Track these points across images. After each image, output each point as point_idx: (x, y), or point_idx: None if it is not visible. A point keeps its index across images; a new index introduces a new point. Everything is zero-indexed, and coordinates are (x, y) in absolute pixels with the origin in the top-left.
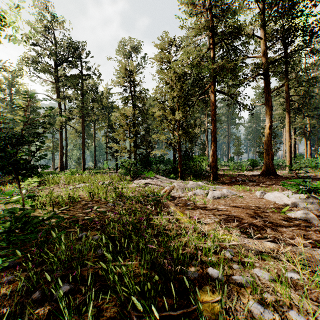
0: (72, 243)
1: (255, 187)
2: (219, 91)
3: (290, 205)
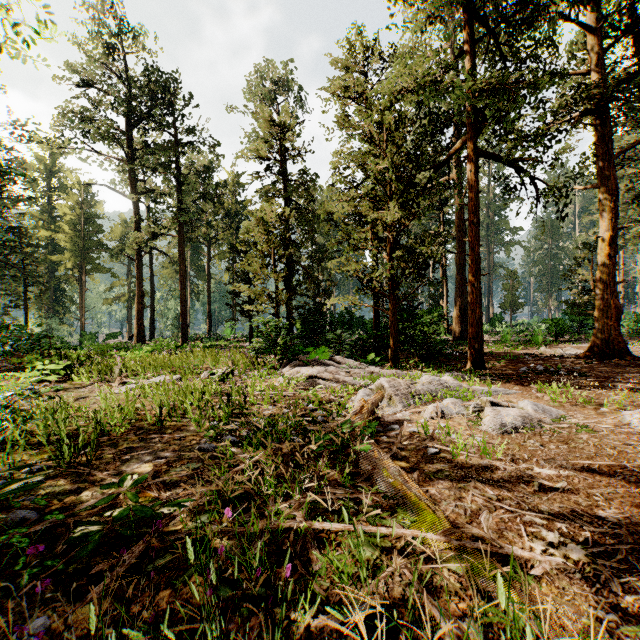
0: None
1: (597, 393)
2: (487, 153)
3: None
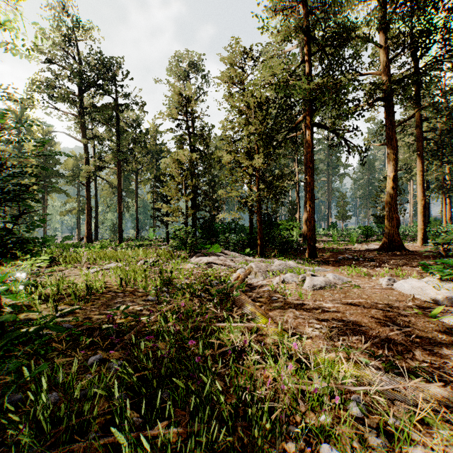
0: (73, 377)
1: (375, 270)
2: (318, 124)
3: (441, 303)
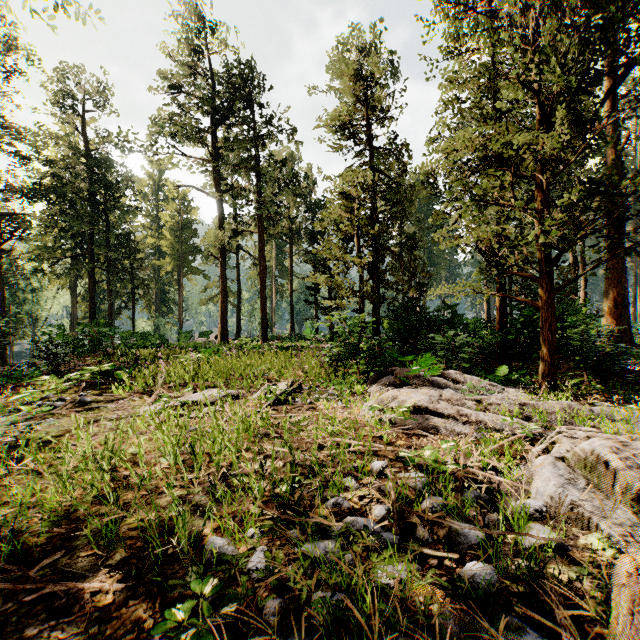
0: None
1: None
2: None
3: None
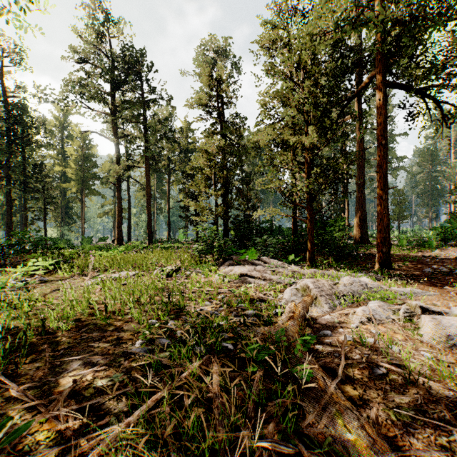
0: None
1: None
2: (394, 83)
3: None
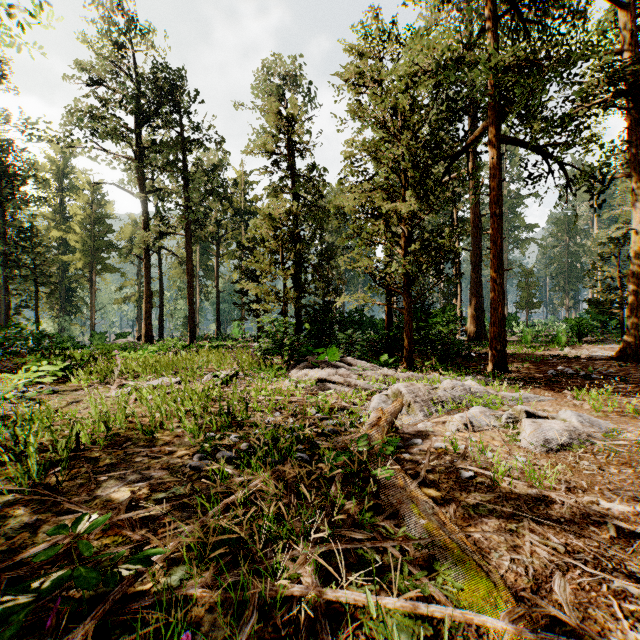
0: None
1: None
2: (510, 139)
3: None
